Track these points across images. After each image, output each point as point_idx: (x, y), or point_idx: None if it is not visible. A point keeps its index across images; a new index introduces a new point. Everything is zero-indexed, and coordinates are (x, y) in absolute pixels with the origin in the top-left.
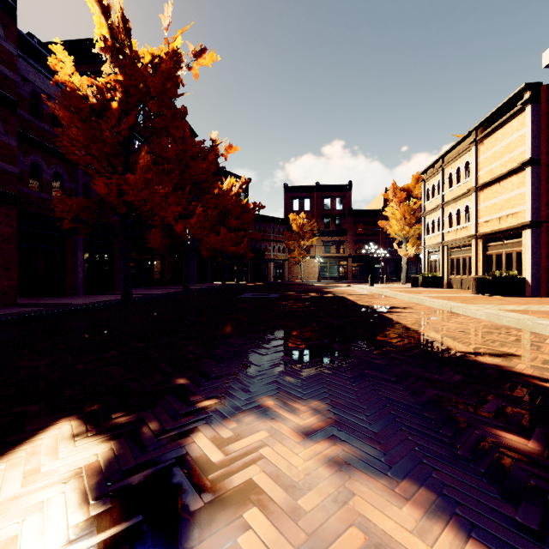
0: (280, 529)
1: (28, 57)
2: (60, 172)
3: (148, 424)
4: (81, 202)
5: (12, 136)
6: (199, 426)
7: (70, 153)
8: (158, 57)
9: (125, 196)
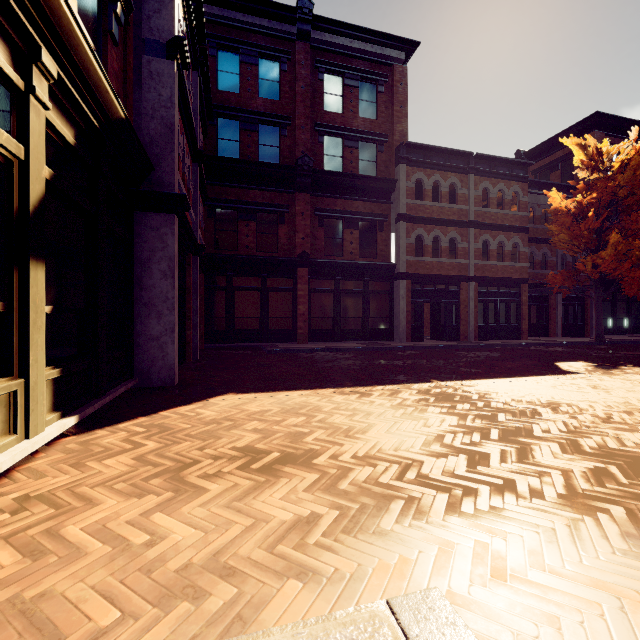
0: (633, 371)
1: (528, 188)
2: (545, 252)
3: (607, 364)
4: (562, 273)
5: (526, 247)
6: (624, 366)
7: (556, 245)
8: (626, 158)
9: (598, 269)
